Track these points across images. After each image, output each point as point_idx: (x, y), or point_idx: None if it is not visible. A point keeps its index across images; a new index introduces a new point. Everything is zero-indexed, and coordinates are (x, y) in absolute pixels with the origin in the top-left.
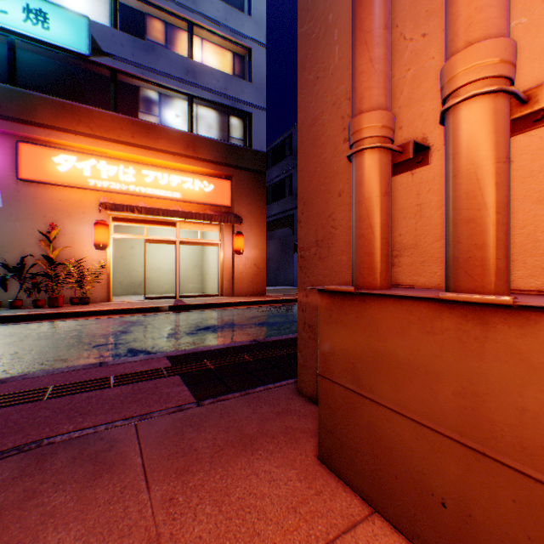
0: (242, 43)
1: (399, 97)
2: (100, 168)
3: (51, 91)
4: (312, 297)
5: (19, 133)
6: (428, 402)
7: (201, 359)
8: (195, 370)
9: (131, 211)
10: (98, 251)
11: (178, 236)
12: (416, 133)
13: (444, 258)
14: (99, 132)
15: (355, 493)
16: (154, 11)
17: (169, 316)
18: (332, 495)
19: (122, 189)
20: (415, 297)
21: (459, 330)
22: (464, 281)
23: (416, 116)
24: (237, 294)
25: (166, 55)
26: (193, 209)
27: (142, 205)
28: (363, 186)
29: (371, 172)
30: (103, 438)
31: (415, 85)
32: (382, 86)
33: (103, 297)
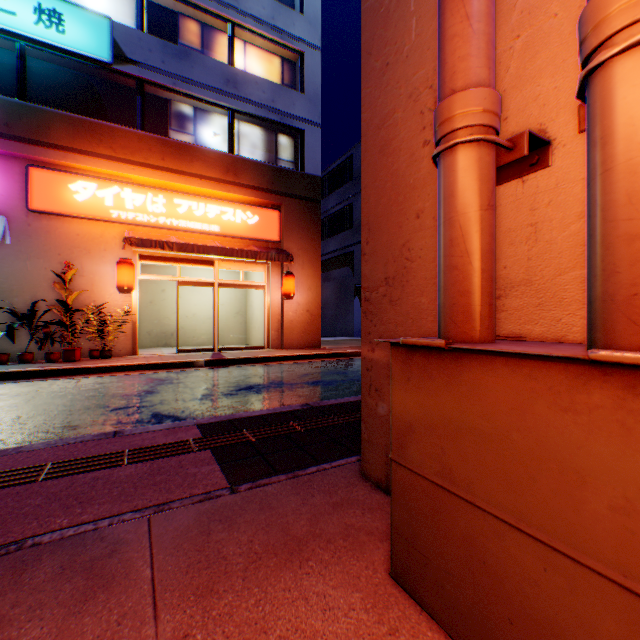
0: (293, 47)
1: (503, 76)
2: (125, 197)
3: (67, 106)
4: (380, 352)
5: (29, 155)
6: (565, 516)
7: (240, 429)
8: (230, 443)
9: (160, 247)
10: (122, 295)
11: (217, 277)
12: (530, 123)
13: (588, 297)
14: (123, 154)
15: (446, 633)
16: (188, 10)
17: (205, 373)
18: (413, 637)
19: (151, 221)
20: (544, 355)
21: (621, 408)
22: (625, 332)
23: (530, 101)
24: (287, 346)
25: (202, 62)
26: (234, 245)
27: (173, 240)
28: (456, 197)
29: (468, 176)
30: (104, 538)
31: (527, 57)
32: (484, 53)
33: (128, 349)
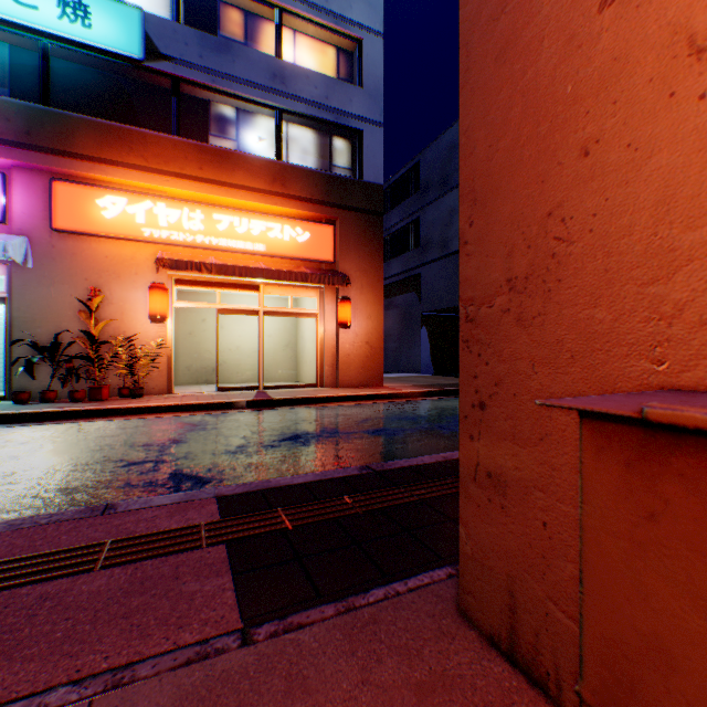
0: (349, 33)
1: None
2: (158, 213)
3: (95, 112)
4: (497, 411)
5: (52, 167)
6: None
7: (273, 507)
8: (256, 532)
9: (197, 269)
10: (155, 325)
11: (262, 304)
12: None
13: None
14: (156, 163)
15: None
16: None
17: (245, 416)
18: None
19: (187, 240)
20: None
21: None
22: None
23: None
24: (342, 384)
25: (244, 55)
26: (281, 266)
27: (212, 261)
28: None
29: None
30: None
31: None
32: None
33: (161, 387)
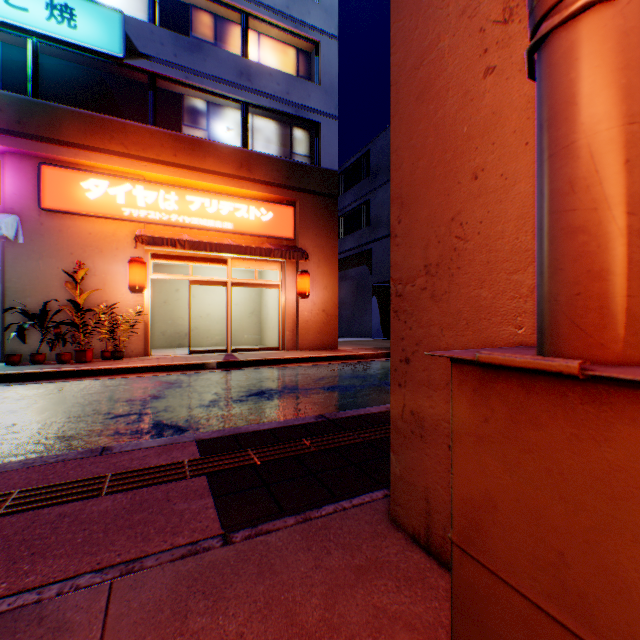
0: (308, 36)
1: None
2: (136, 194)
3: (80, 103)
4: (417, 364)
5: (41, 153)
6: None
7: (244, 447)
8: (230, 467)
9: (172, 245)
10: (134, 294)
11: (230, 276)
12: None
13: None
14: (135, 150)
15: None
16: (200, 2)
17: (216, 375)
18: None
19: (163, 219)
20: None
21: None
22: None
23: None
24: (302, 347)
25: (214, 54)
26: (247, 243)
27: (185, 238)
28: (583, 104)
29: (609, 62)
30: (43, 619)
31: None
32: None
33: (140, 350)
